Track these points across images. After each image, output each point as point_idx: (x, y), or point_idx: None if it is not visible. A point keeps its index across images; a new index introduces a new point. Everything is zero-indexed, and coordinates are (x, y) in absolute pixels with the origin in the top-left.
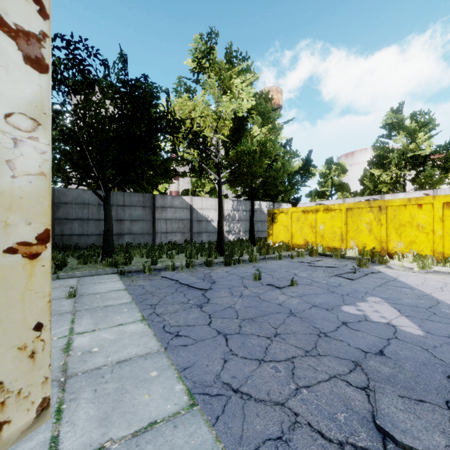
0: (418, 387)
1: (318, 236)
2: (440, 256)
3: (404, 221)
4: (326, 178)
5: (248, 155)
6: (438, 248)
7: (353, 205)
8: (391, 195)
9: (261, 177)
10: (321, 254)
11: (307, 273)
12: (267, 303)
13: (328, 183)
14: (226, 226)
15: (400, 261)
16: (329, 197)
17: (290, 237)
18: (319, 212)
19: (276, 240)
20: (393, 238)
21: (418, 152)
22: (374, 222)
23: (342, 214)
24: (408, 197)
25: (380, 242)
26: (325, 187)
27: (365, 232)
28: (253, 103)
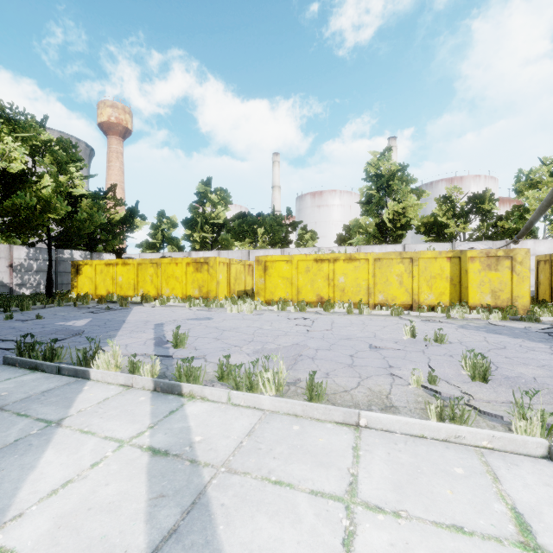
0: (40, 335)
1: (118, 287)
2: (185, 297)
3: (170, 274)
4: (158, 230)
5: (26, 210)
6: (184, 292)
7: (142, 261)
8: (196, 253)
9: (62, 226)
10: (112, 302)
11: (68, 313)
12: (0, 327)
13: (159, 236)
14: (17, 278)
15: (155, 302)
16: (160, 249)
17: (95, 288)
18: (119, 266)
19: (81, 292)
20: (164, 286)
21: (215, 220)
22: (154, 275)
23: (135, 268)
24: (205, 255)
25: (158, 290)
26: (156, 239)
27: (150, 282)
28: (24, 167)
